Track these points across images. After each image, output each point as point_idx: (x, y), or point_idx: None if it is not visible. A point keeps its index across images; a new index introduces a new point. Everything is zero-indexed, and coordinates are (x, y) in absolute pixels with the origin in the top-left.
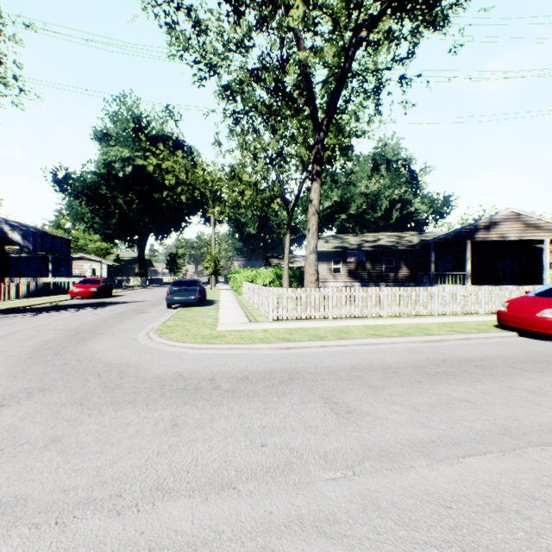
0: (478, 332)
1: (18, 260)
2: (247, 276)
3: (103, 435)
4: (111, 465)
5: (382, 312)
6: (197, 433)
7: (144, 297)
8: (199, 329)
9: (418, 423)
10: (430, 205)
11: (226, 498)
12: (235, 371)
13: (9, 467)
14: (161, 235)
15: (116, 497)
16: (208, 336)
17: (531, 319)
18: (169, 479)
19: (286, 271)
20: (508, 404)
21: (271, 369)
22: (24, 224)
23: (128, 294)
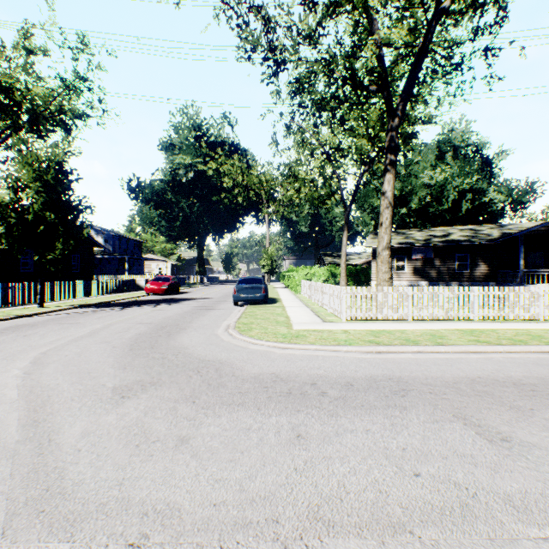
0: None
1: (101, 261)
2: (305, 274)
3: (228, 441)
4: (251, 478)
5: (472, 315)
6: (328, 449)
7: (208, 295)
8: (275, 327)
9: None
10: (508, 194)
11: (407, 545)
12: (334, 376)
13: (150, 467)
14: (218, 236)
15: (273, 522)
16: (288, 336)
17: None
18: (323, 506)
19: (343, 269)
20: None
21: (373, 376)
22: (105, 229)
23: (193, 291)
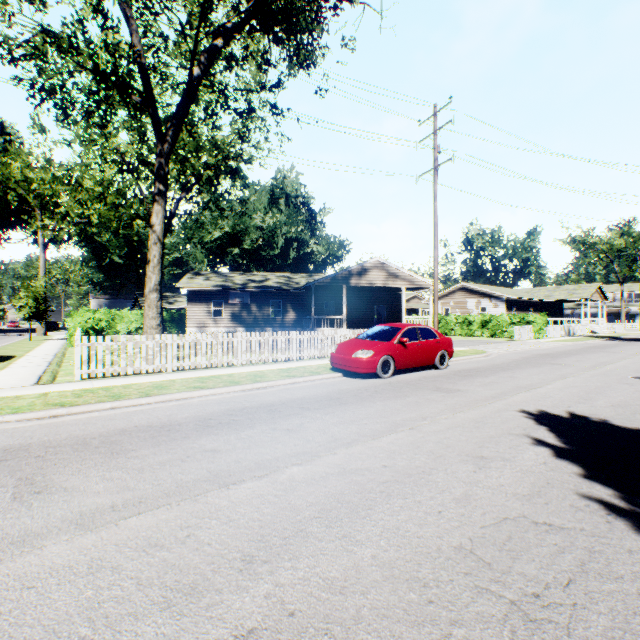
0: (309, 375)
1: None
2: (87, 320)
3: None
4: None
5: (236, 360)
6: None
7: None
8: None
9: (122, 488)
10: (328, 248)
11: None
12: None
13: None
14: None
15: None
16: None
17: (349, 360)
18: None
19: None
20: (252, 446)
21: None
22: None
23: None
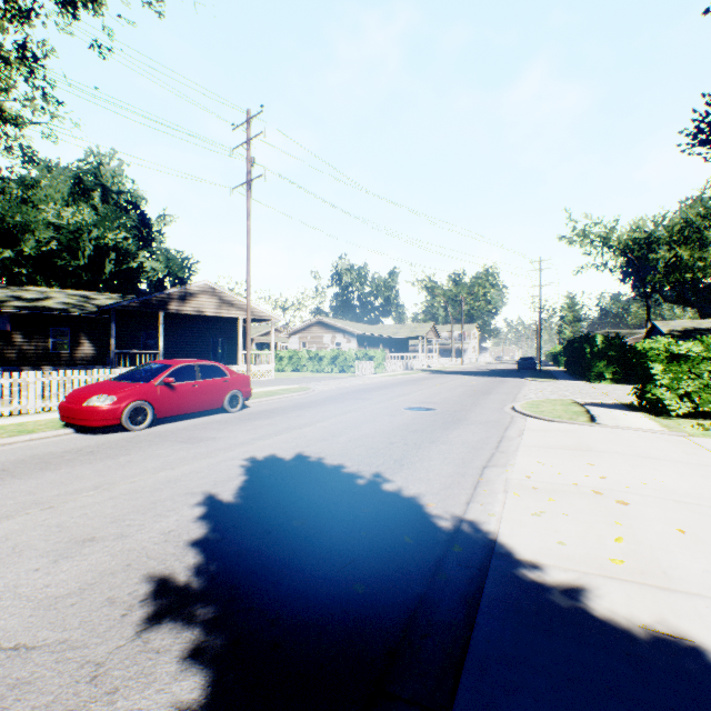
0: (5, 437)
1: None
2: None
3: None
4: None
5: None
6: None
7: None
8: None
9: None
10: (168, 265)
11: None
12: None
13: None
14: None
15: None
16: None
17: (79, 410)
18: None
19: None
20: None
21: None
22: None
23: None
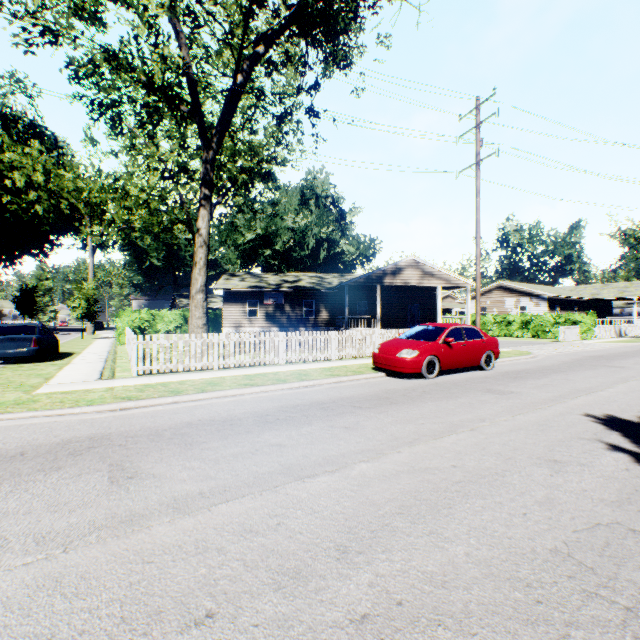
0: (352, 375)
1: None
2: (134, 320)
3: None
4: None
5: (277, 359)
6: None
7: None
8: (4, 394)
9: (204, 477)
10: (358, 247)
11: None
12: (12, 447)
13: None
14: (3, 260)
15: None
16: (7, 403)
17: (393, 360)
18: None
19: None
20: (315, 442)
21: (73, 438)
22: None
23: None
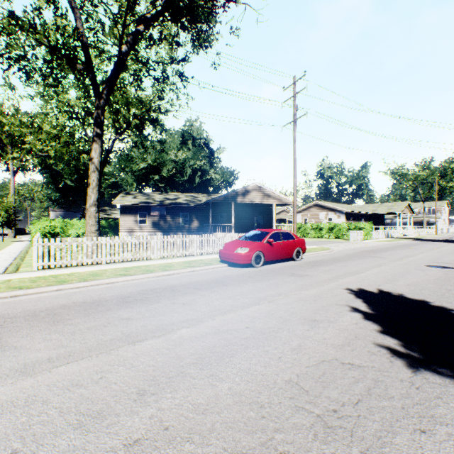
0: (204, 266)
1: None
2: (45, 227)
3: None
4: None
5: (153, 255)
6: None
7: None
8: None
9: (57, 346)
10: (223, 176)
11: None
12: None
13: None
14: None
15: None
16: None
17: (232, 254)
18: None
19: None
20: (156, 315)
21: None
22: None
23: None
